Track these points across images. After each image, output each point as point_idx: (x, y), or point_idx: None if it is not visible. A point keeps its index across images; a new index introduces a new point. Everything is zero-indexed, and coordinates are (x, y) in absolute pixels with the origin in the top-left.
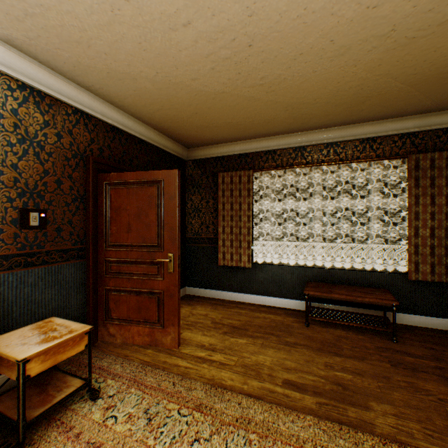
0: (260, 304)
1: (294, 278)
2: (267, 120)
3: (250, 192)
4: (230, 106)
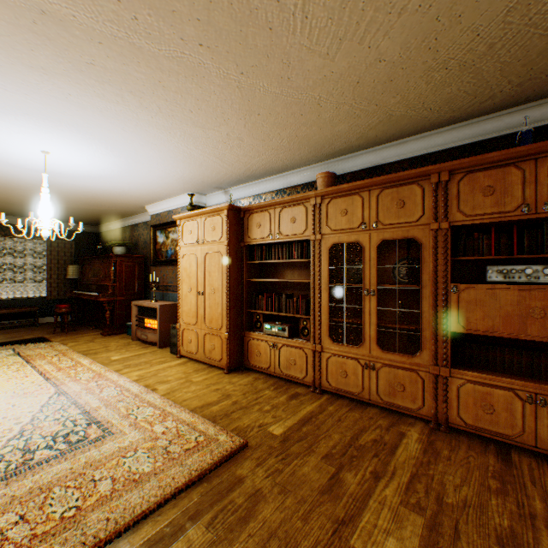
0: None
1: None
2: None
3: None
4: None
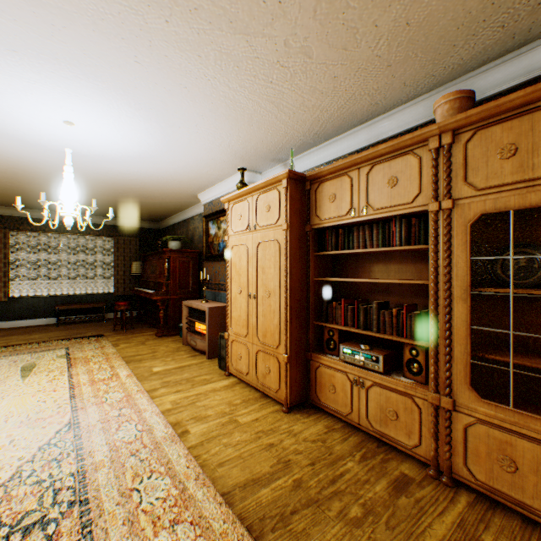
0: (17, 327)
1: (48, 304)
2: (29, 204)
3: (8, 246)
4: (5, 196)
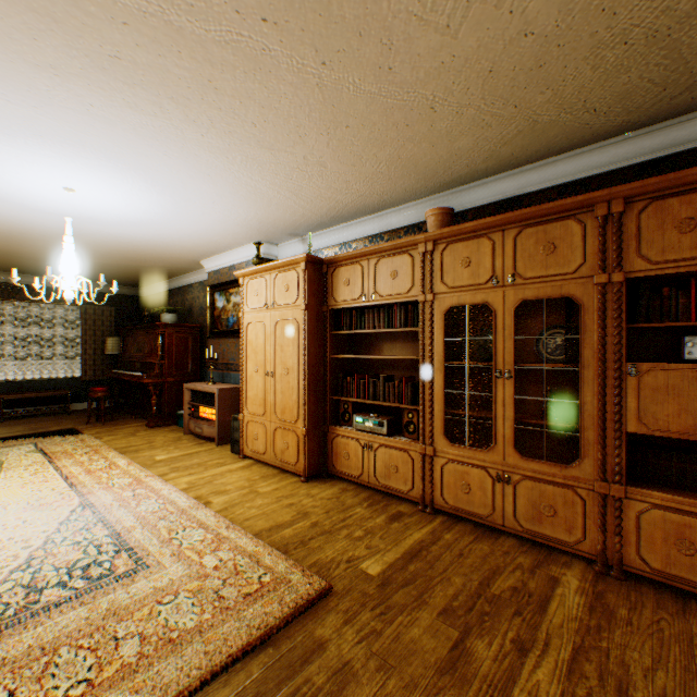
0: None
1: None
2: None
3: None
4: None
